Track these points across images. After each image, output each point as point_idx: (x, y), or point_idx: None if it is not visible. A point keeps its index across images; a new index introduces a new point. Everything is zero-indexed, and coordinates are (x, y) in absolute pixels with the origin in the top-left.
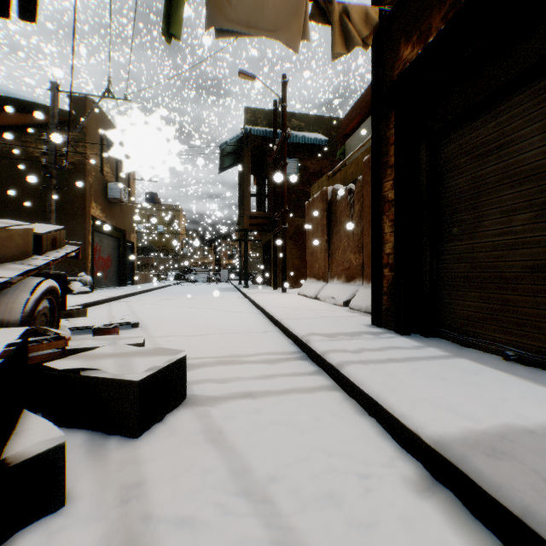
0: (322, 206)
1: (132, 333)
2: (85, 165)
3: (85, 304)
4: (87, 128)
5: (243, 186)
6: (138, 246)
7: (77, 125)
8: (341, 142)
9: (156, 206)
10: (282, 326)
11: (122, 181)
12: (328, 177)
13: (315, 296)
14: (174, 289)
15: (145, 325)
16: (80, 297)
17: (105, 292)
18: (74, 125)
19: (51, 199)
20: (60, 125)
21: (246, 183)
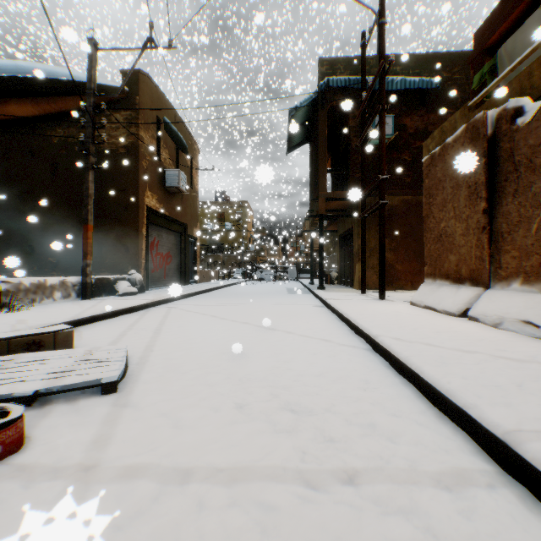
0: (470, 150)
1: (71, 429)
2: (137, 147)
3: (109, 314)
4: (139, 105)
5: (316, 163)
6: (208, 244)
7: (129, 103)
8: (476, 65)
9: (224, 204)
10: (538, 477)
11: (183, 170)
12: (468, 109)
13: (459, 312)
14: (236, 289)
15: (139, 379)
16: (117, 300)
17: (156, 292)
18: (126, 104)
19: (88, 181)
20: (113, 106)
21: (322, 156)
